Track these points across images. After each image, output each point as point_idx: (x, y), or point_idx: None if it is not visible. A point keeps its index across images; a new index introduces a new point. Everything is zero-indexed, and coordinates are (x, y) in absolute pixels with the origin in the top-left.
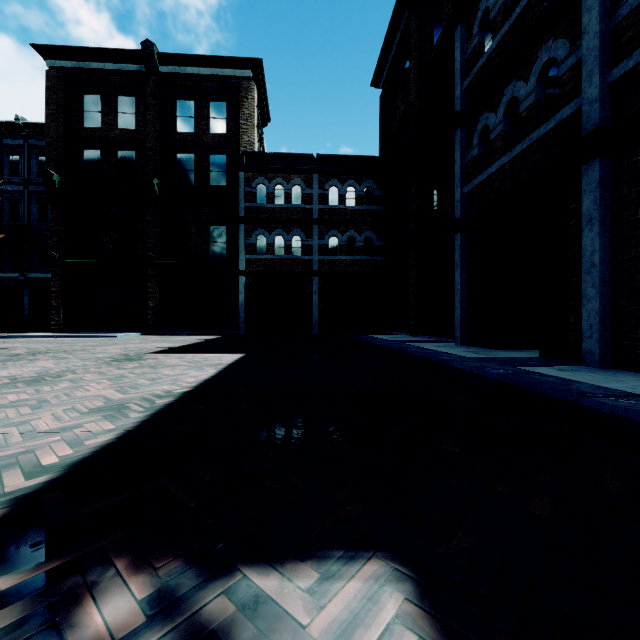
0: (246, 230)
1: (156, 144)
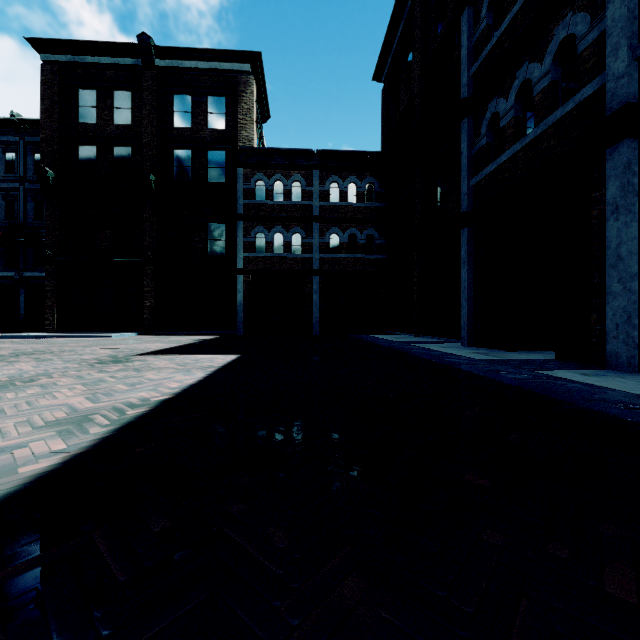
0: (245, 228)
1: (153, 140)
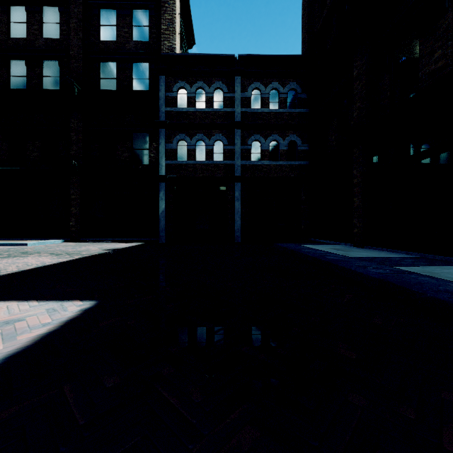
0: (167, 135)
1: (78, 52)
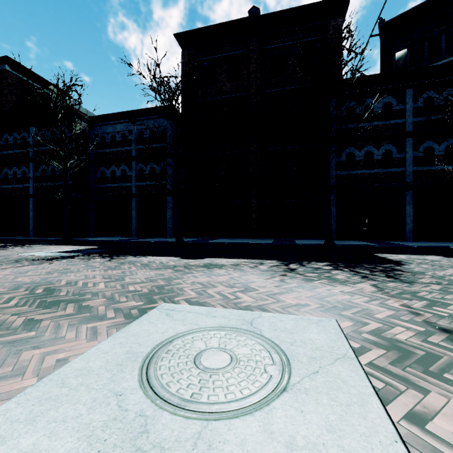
0: None
1: None
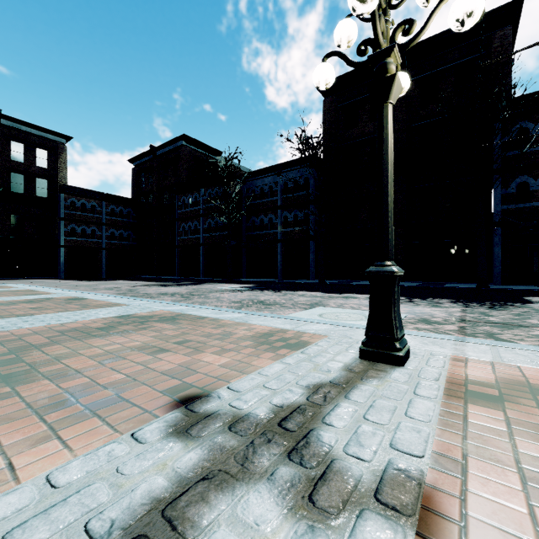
0: (64, 224)
1: None
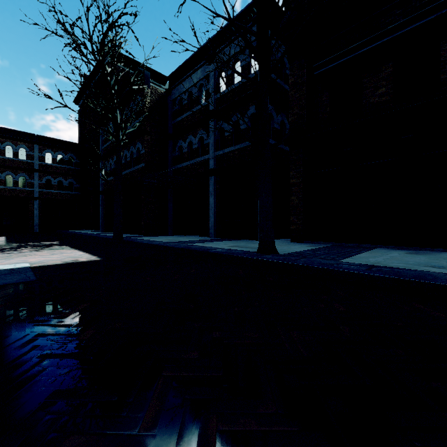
0: None
1: None
